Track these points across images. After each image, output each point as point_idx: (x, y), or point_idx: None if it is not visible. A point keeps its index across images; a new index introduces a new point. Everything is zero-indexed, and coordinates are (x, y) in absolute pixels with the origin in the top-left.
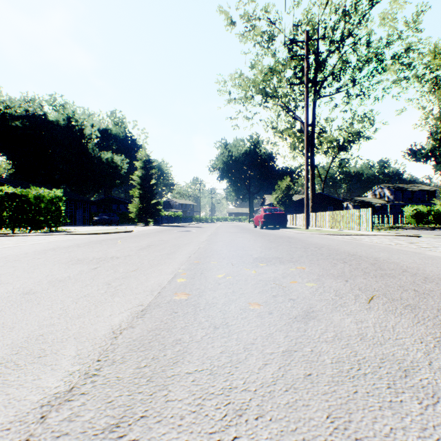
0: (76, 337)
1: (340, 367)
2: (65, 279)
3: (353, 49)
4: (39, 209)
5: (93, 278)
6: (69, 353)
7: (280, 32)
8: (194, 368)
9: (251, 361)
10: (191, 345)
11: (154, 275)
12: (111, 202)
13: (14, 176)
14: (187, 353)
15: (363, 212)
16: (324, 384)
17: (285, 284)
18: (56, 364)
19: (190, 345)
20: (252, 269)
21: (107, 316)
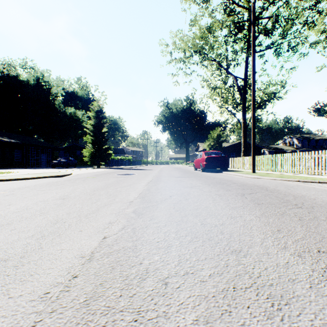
0: None
1: None
2: None
3: (286, 5)
4: None
5: None
6: None
7: None
8: None
9: None
10: None
11: None
12: (76, 148)
13: None
14: None
15: (316, 154)
16: None
17: None
18: None
19: None
20: None
21: None
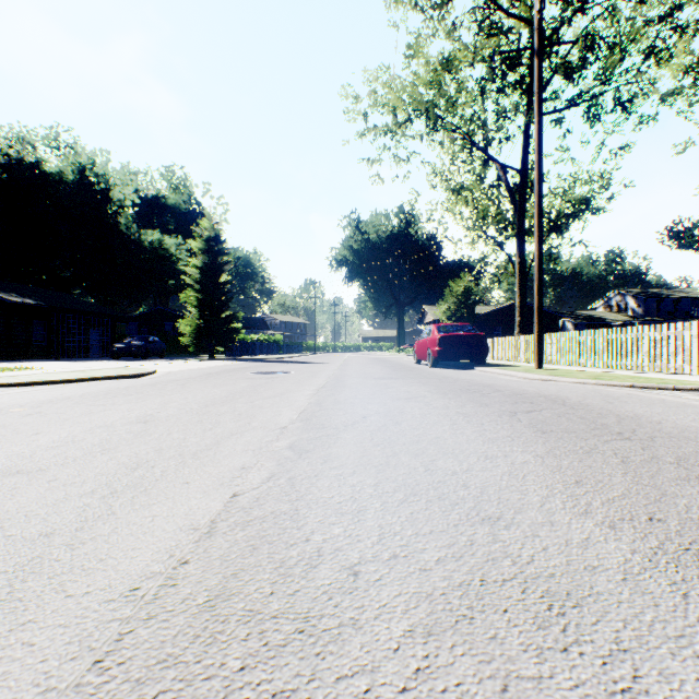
0: None
1: None
2: None
3: (609, 13)
4: None
5: None
6: None
7: None
8: None
9: None
10: None
11: None
12: (163, 318)
13: None
14: None
15: (672, 331)
16: None
17: None
18: None
19: None
20: None
21: None
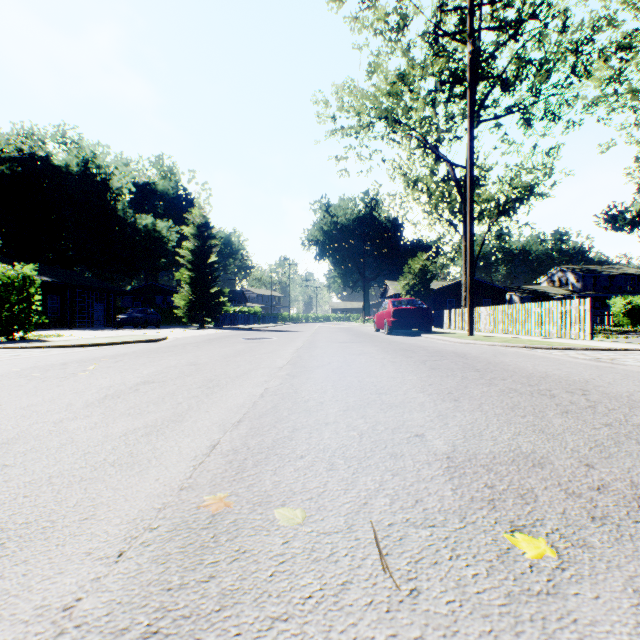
0: None
1: None
2: None
3: (537, 39)
4: None
5: None
6: None
7: (417, 13)
8: None
9: None
10: None
11: None
12: (155, 292)
13: (2, 251)
14: None
15: (573, 306)
16: None
17: None
18: None
19: None
20: None
21: None
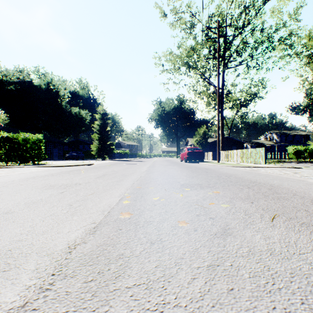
0: (38, 252)
1: (257, 282)
2: (38, 201)
3: (251, 34)
4: (26, 148)
5: (59, 200)
6: (29, 268)
7: (199, 22)
8: (133, 283)
9: (181, 275)
10: (131, 260)
11: (105, 198)
12: (79, 143)
13: (9, 124)
14: (127, 268)
15: (259, 150)
16: (245, 300)
17: (205, 205)
18: (16, 278)
19: (130, 260)
20: (180, 193)
21: (66, 233)
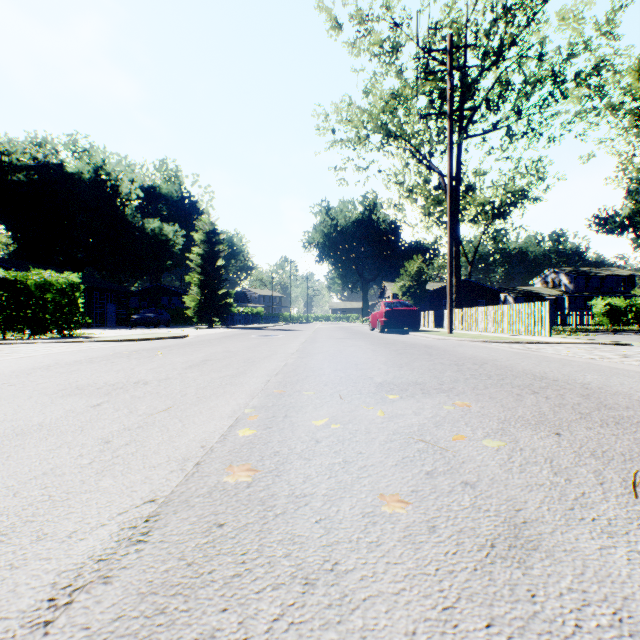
0: None
1: None
2: (28, 430)
3: (517, 65)
4: (43, 303)
5: (83, 426)
6: None
7: (408, 40)
8: None
9: None
10: None
11: (198, 420)
12: (160, 293)
13: (16, 254)
14: None
15: (536, 307)
16: None
17: (444, 442)
18: None
19: None
20: (376, 407)
21: (62, 539)
